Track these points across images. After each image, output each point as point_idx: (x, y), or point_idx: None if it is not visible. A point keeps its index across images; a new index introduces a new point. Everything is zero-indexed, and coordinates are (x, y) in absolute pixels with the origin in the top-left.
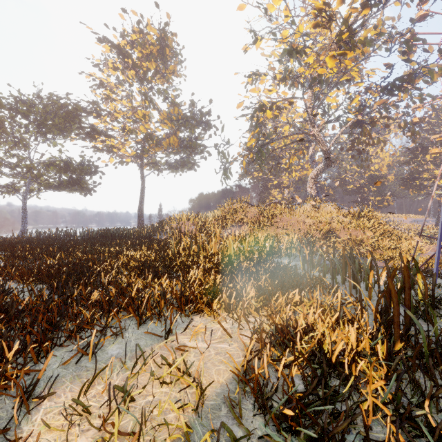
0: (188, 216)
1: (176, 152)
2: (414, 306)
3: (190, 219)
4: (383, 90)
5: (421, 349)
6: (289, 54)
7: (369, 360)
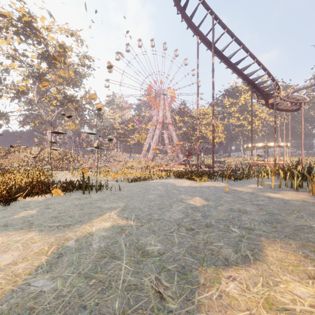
0: None
1: None
2: None
3: None
4: (68, 100)
5: None
6: None
7: None
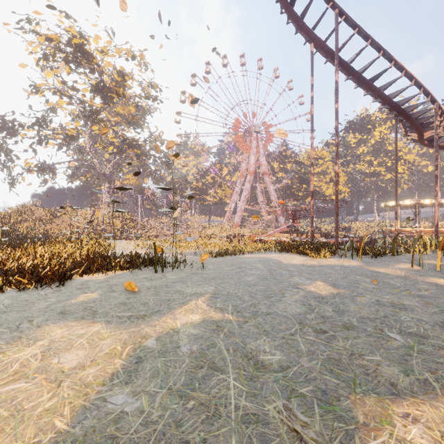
0: None
1: None
2: None
3: None
4: (128, 145)
5: None
6: (32, 127)
7: None
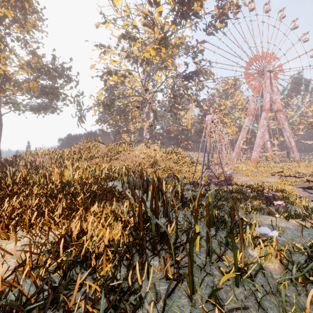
0: (45, 151)
1: (38, 96)
2: (172, 205)
3: (46, 153)
4: (184, 78)
5: (162, 232)
6: (124, 37)
7: (114, 249)
